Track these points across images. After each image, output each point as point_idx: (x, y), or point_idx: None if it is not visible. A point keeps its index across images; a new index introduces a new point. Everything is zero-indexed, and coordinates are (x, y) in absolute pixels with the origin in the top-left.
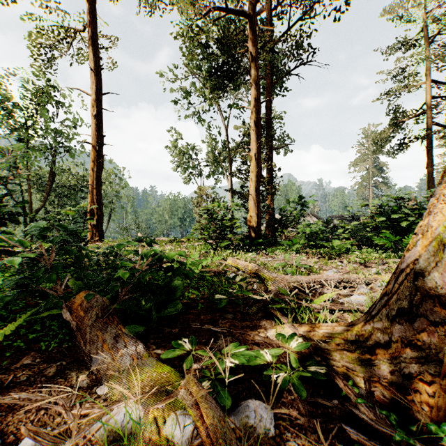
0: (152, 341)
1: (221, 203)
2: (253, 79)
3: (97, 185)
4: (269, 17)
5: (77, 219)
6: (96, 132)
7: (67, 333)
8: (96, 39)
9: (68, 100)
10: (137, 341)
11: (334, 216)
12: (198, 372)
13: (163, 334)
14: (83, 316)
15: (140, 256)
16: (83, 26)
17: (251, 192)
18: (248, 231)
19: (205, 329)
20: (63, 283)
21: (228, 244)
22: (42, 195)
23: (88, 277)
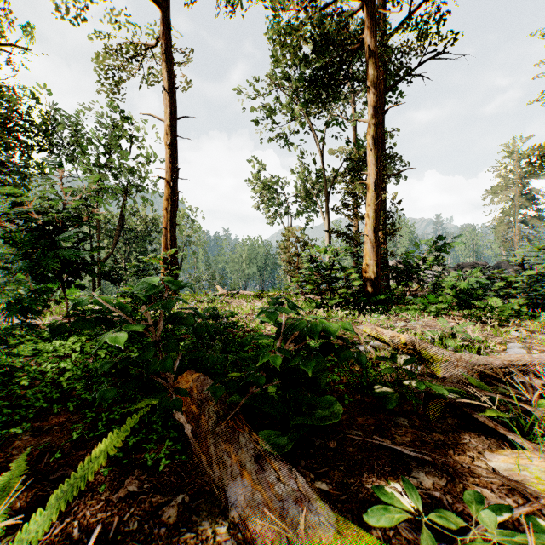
0: (303, 463)
1: (329, 247)
2: (370, 82)
3: (172, 227)
4: (381, 2)
5: (157, 270)
6: (170, 165)
7: (175, 437)
8: (170, 53)
9: (137, 131)
10: (287, 466)
11: (464, 263)
12: (415, 544)
13: (315, 450)
14: (197, 413)
15: (282, 329)
16: (156, 40)
17: (367, 233)
18: (363, 284)
19: (376, 444)
20: (174, 367)
21: (339, 302)
22: (107, 241)
23: (213, 360)
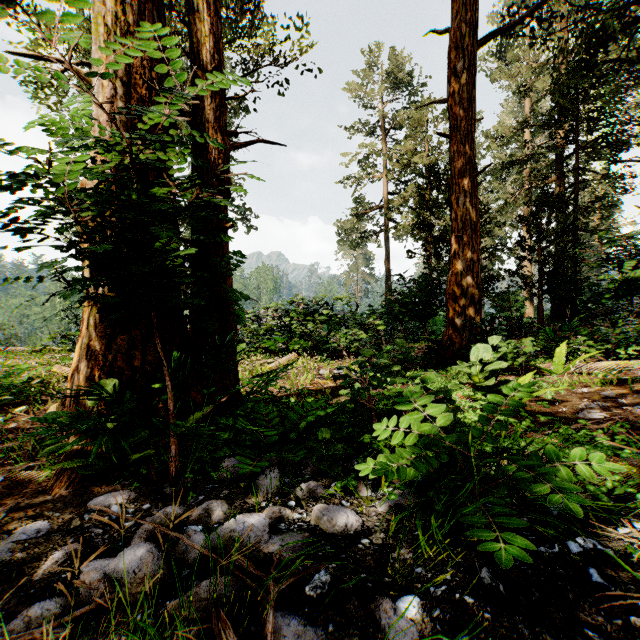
0: None
1: None
2: None
3: None
4: None
5: None
6: None
7: None
8: None
9: None
10: None
11: None
12: None
13: None
14: None
15: None
16: None
17: None
18: None
19: None
20: None
21: None
22: None
23: None
